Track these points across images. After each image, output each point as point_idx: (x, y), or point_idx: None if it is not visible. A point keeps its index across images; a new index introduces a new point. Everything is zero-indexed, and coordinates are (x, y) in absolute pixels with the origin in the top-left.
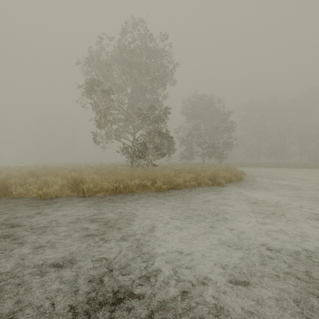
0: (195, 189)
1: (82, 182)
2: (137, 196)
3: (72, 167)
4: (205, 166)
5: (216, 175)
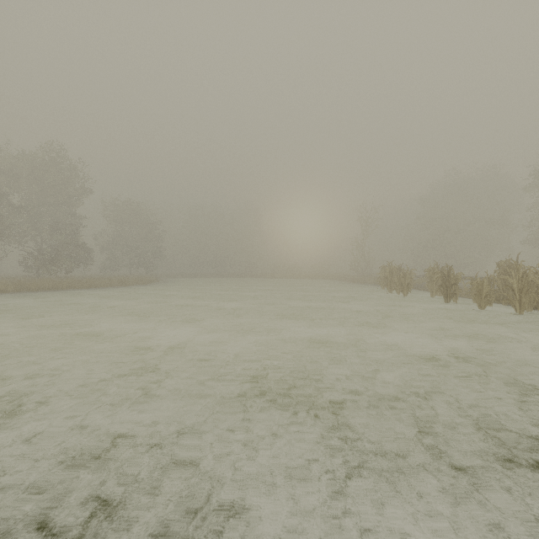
0: (108, 287)
1: (26, 284)
2: (69, 290)
3: None
4: (129, 276)
5: (124, 280)
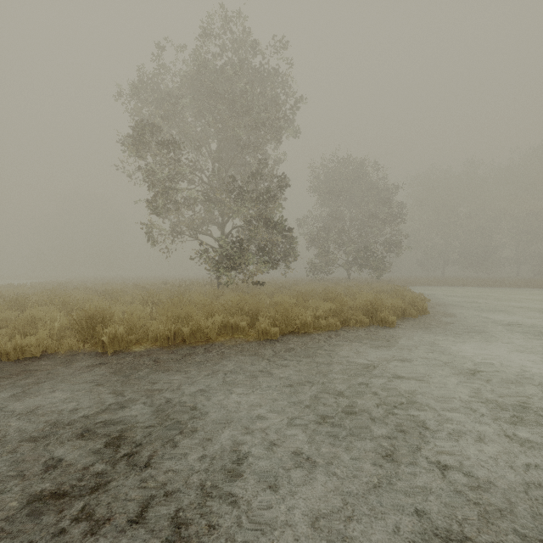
0: (338, 333)
1: (105, 321)
2: (216, 353)
3: (108, 287)
4: (351, 284)
5: (377, 304)
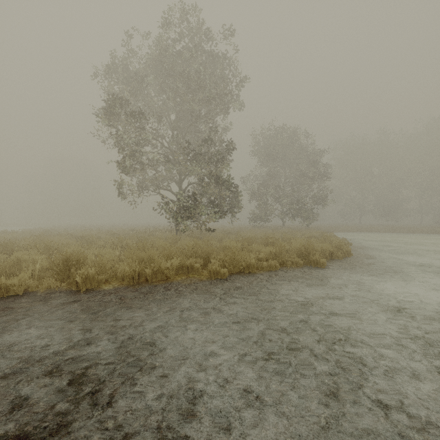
0: (277, 273)
1: (79, 263)
2: (174, 291)
3: (85, 233)
4: (286, 230)
5: (310, 248)
